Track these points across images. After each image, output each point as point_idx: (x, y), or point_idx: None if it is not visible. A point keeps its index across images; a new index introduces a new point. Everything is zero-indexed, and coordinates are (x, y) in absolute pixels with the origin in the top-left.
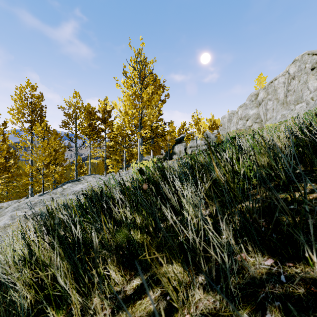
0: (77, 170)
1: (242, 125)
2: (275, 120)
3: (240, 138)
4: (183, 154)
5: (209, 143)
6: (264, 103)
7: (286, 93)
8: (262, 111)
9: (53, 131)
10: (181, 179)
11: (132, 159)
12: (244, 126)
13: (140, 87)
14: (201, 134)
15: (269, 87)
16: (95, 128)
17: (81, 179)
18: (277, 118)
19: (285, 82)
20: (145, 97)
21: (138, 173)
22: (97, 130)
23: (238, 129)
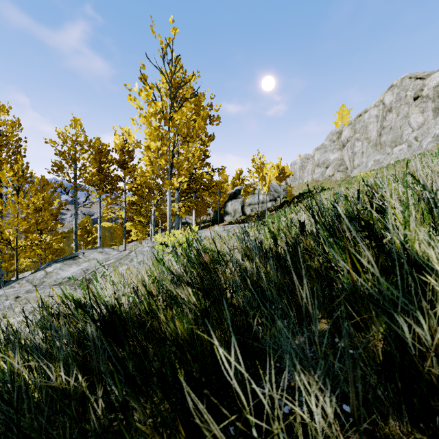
0: (82, 237)
1: (321, 174)
2: (365, 167)
3: (377, 192)
4: (239, 214)
5: (276, 199)
6: (351, 144)
7: (380, 131)
8: (348, 155)
9: (41, 178)
10: (252, 293)
11: (165, 221)
12: (323, 175)
13: (171, 104)
14: (266, 186)
15: (356, 122)
16: (108, 175)
17: (79, 255)
18: (368, 164)
19: (379, 116)
20: (179, 120)
21: (153, 268)
22: (112, 178)
23: (314, 179)
